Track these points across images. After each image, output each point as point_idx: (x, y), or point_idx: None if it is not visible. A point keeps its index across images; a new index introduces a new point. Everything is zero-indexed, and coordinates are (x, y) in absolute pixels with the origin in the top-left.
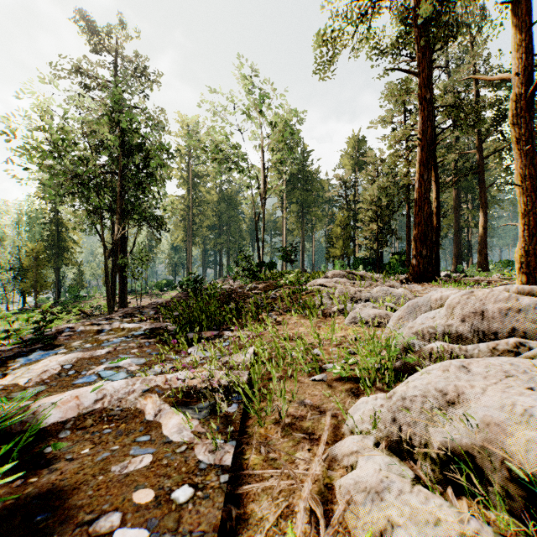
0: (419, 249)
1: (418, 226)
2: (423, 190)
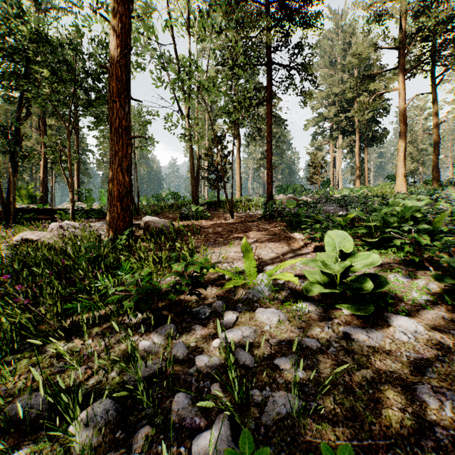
0: (43, 197)
1: (43, 188)
2: (45, 176)
